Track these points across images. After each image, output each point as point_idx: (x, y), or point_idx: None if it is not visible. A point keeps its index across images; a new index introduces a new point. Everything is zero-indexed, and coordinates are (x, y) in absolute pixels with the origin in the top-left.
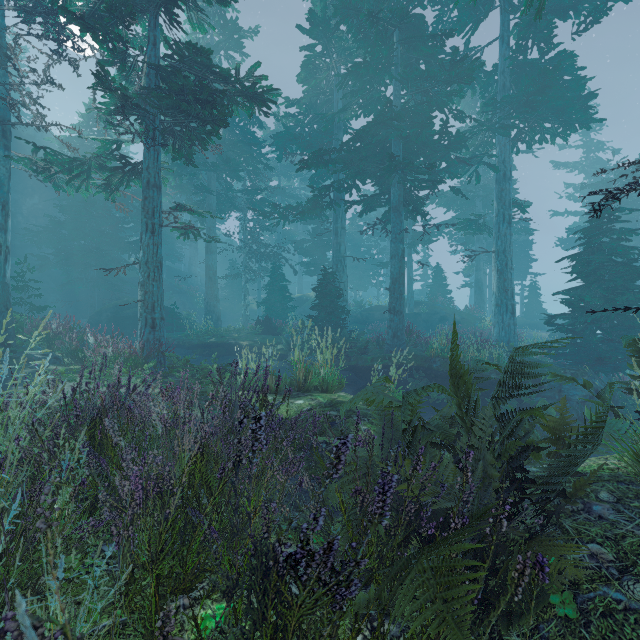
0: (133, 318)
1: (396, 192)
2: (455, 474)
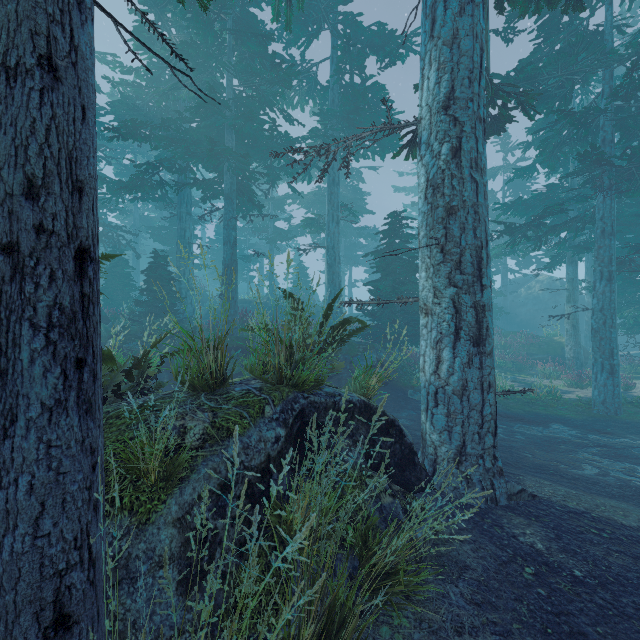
0: None
1: (228, 180)
2: None
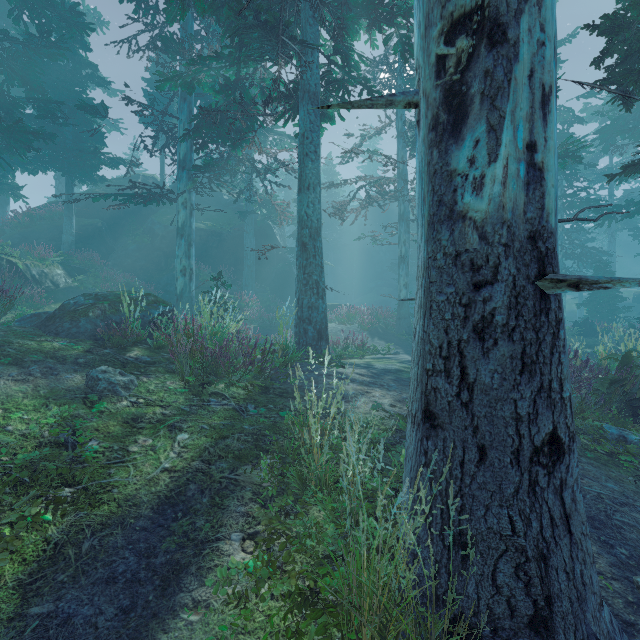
0: None
1: None
2: None
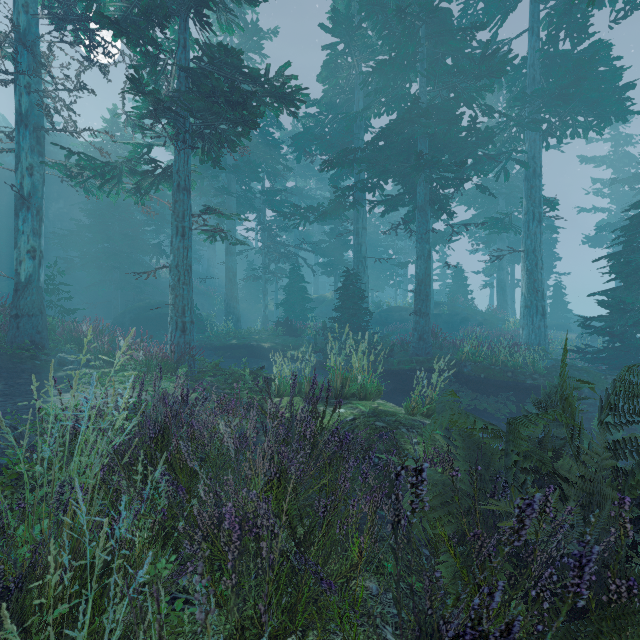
0: (155, 319)
1: (422, 191)
2: (575, 513)
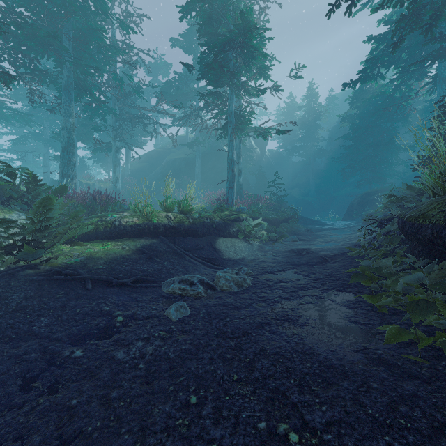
0: (372, 201)
1: None
2: None
